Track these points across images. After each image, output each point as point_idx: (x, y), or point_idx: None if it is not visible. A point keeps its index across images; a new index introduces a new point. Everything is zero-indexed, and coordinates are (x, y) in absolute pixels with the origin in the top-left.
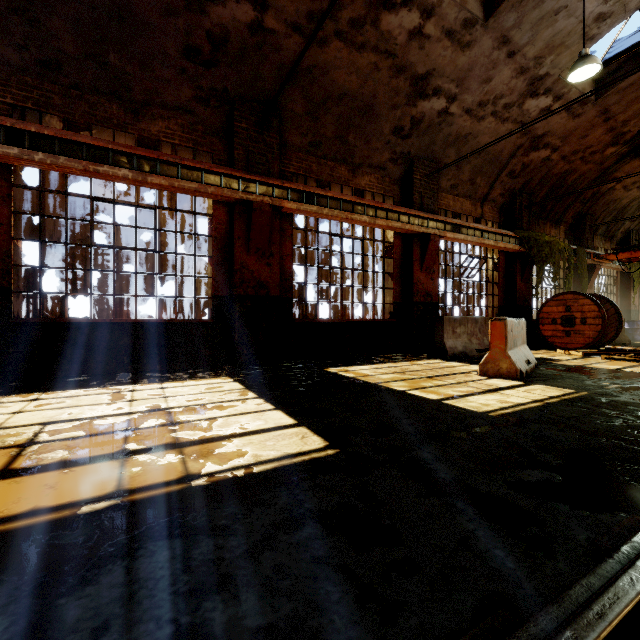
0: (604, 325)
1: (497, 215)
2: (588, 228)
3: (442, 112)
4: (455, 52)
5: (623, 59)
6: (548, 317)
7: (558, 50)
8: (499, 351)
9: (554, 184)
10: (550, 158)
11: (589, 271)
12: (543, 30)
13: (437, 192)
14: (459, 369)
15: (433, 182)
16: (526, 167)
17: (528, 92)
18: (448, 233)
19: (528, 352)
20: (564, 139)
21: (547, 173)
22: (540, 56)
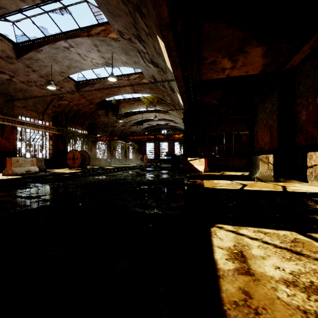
0: (82, 160)
1: (51, 119)
2: (94, 128)
3: (9, 79)
4: (7, 63)
5: (82, 83)
6: (69, 157)
7: (53, 75)
8: (9, 168)
9: (75, 112)
10: (70, 104)
11: (94, 142)
12: (43, 69)
13: (13, 108)
14: (1, 175)
15: (10, 104)
16: (60, 105)
17: (48, 83)
18: (17, 125)
19: (34, 168)
20: (72, 99)
21: (71, 108)
22: (47, 75)
